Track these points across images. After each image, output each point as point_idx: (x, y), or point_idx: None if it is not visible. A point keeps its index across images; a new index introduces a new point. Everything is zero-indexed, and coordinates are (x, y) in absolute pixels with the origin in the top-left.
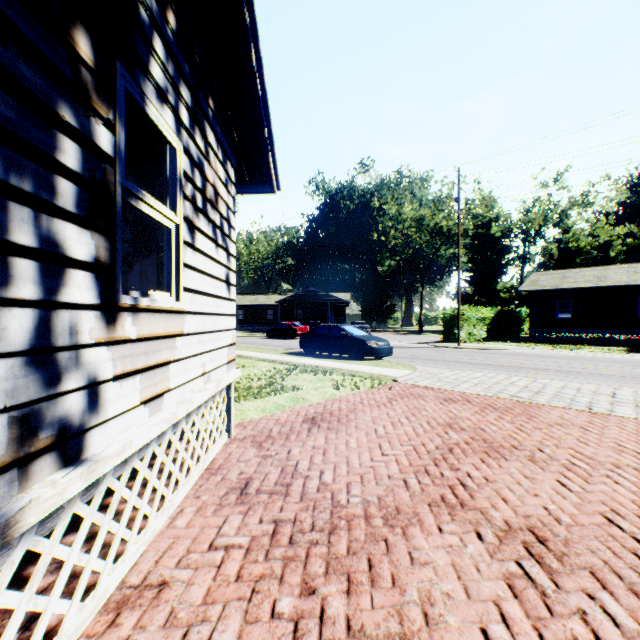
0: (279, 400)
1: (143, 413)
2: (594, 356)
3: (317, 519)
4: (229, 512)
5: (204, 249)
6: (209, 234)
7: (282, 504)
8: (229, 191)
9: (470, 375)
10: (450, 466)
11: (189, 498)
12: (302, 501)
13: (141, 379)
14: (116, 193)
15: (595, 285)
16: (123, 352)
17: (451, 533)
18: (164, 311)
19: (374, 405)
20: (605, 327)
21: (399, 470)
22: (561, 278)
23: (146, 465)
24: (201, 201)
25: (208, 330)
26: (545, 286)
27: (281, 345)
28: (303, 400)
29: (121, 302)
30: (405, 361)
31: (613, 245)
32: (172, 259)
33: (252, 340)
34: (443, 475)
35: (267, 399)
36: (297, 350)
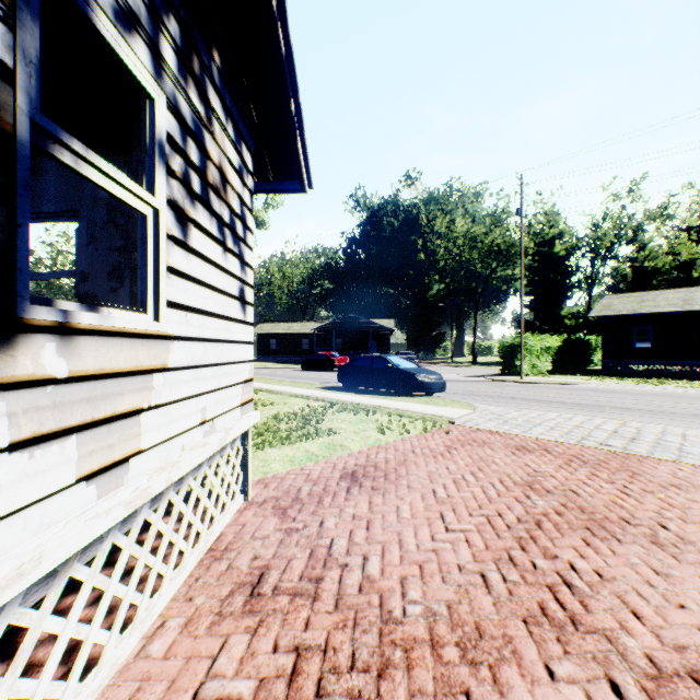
0: (312, 447)
1: (84, 495)
2: (686, 392)
3: (359, 646)
4: (230, 629)
5: (204, 251)
6: (212, 232)
7: (308, 615)
8: (244, 182)
9: (542, 416)
10: (543, 551)
11: (177, 601)
12: (337, 610)
13: (79, 442)
14: (16, 129)
15: (681, 309)
16: (35, 401)
17: (569, 681)
18: (129, 334)
19: (429, 455)
20: (692, 358)
21: (472, 557)
22: (639, 301)
23: (97, 570)
24: (199, 185)
25: (211, 362)
26: (620, 311)
27: (317, 378)
28: (341, 447)
29: (28, 317)
30: (461, 398)
31: (696, 264)
32: (148, 259)
33: (285, 372)
34: (536, 567)
35: (297, 446)
36: (335, 384)
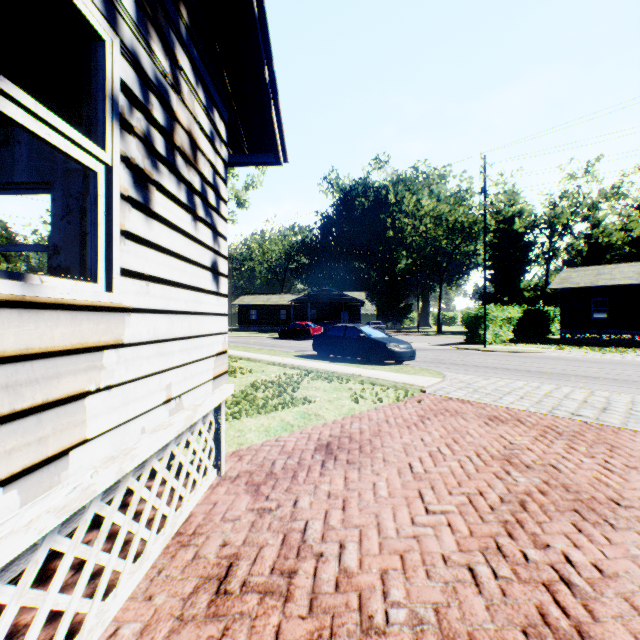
0: (287, 416)
1: None
2: None
3: None
4: (191, 639)
5: (169, 218)
6: (180, 198)
7: (279, 621)
8: (217, 150)
9: (510, 384)
10: (533, 539)
11: (135, 600)
12: (312, 615)
13: None
14: None
15: (636, 282)
16: None
17: None
18: (69, 306)
19: (403, 425)
20: None
21: (457, 545)
22: (596, 275)
23: (26, 587)
24: (163, 145)
25: (178, 336)
26: (578, 283)
27: (293, 346)
28: (316, 417)
29: None
30: (430, 366)
31: None
32: (97, 221)
33: (264, 341)
34: (528, 558)
35: (273, 415)
36: (310, 352)
